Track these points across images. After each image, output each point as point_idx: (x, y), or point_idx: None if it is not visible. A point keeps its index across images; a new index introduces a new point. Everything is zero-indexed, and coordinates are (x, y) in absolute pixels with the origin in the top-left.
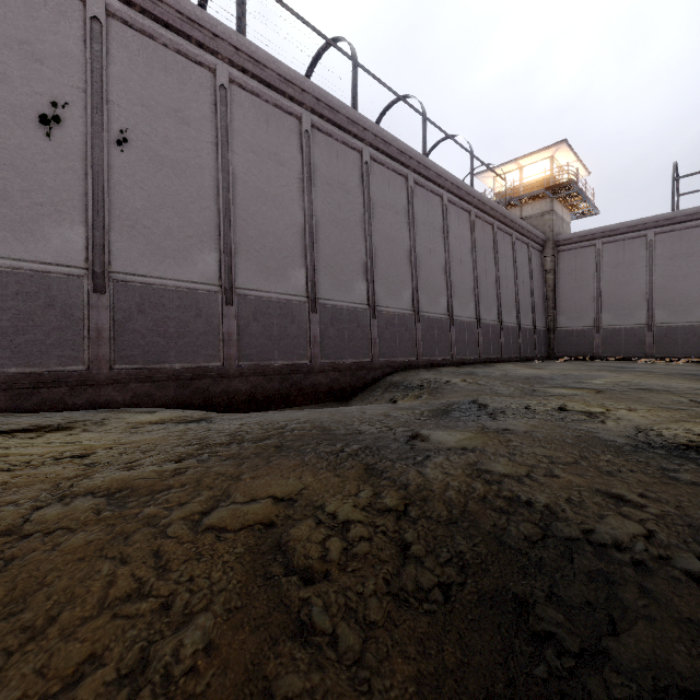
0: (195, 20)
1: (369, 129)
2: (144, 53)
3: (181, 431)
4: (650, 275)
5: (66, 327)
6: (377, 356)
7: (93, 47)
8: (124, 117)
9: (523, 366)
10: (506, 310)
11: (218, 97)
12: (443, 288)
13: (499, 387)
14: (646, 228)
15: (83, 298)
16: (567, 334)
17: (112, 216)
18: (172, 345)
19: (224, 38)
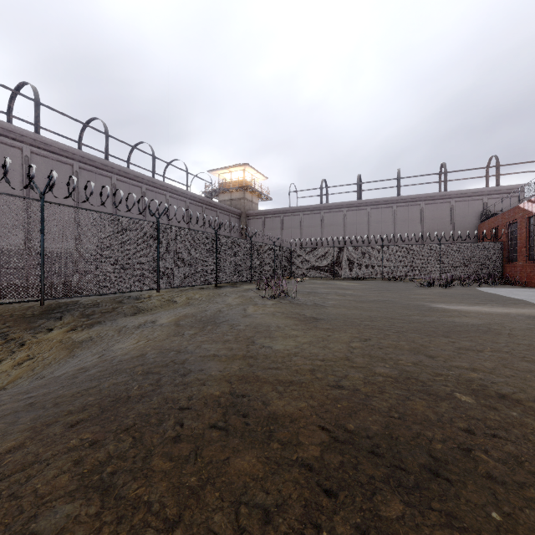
0: (11, 130)
1: (115, 168)
2: None
3: None
4: (281, 235)
5: None
6: None
7: None
8: None
9: None
10: None
11: (24, 162)
12: None
13: None
14: (280, 213)
15: None
16: None
17: None
18: None
19: (27, 136)
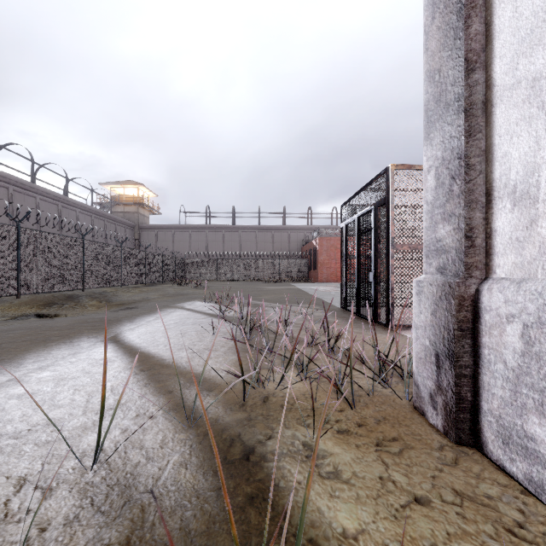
0: None
1: (40, 189)
2: None
3: None
4: (173, 247)
5: None
6: None
7: None
8: None
9: None
10: None
11: None
12: None
13: None
14: (172, 228)
15: None
16: None
17: None
18: None
19: None
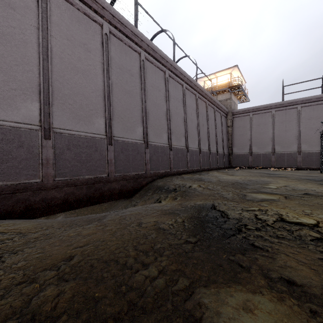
0: None
1: (144, 41)
2: None
3: None
4: (273, 129)
5: None
6: (149, 169)
7: None
8: None
9: (223, 173)
10: (212, 144)
11: None
12: (183, 132)
13: (222, 192)
14: (271, 108)
15: None
16: (237, 156)
17: None
18: None
19: None
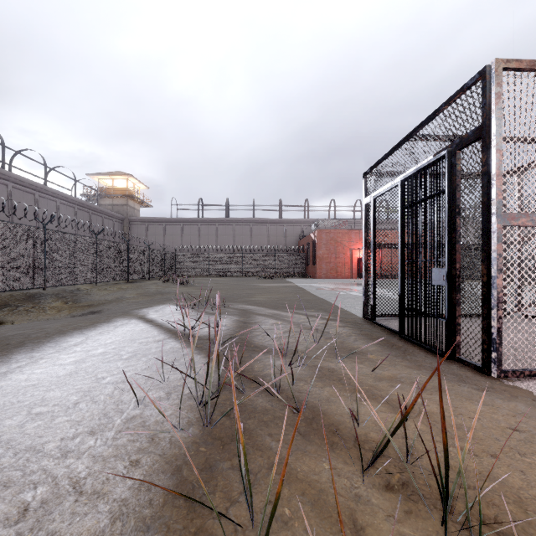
0: None
1: (12, 176)
2: None
3: None
4: (164, 241)
5: None
6: None
7: None
8: None
9: None
10: None
11: None
12: None
13: None
14: (163, 221)
15: None
16: None
17: None
18: None
19: None
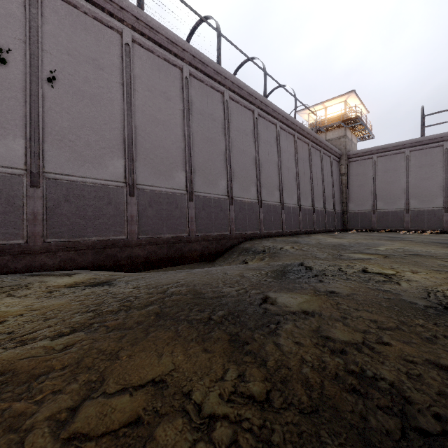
0: None
1: (228, 78)
2: (70, 17)
3: (85, 295)
4: (407, 177)
5: (9, 212)
6: (234, 230)
7: (31, 11)
8: (54, 62)
9: (329, 236)
10: (317, 199)
11: (124, 51)
12: (277, 185)
13: (317, 253)
14: (405, 147)
15: (23, 190)
16: (354, 214)
17: (45, 132)
18: (90, 224)
19: (128, 11)
